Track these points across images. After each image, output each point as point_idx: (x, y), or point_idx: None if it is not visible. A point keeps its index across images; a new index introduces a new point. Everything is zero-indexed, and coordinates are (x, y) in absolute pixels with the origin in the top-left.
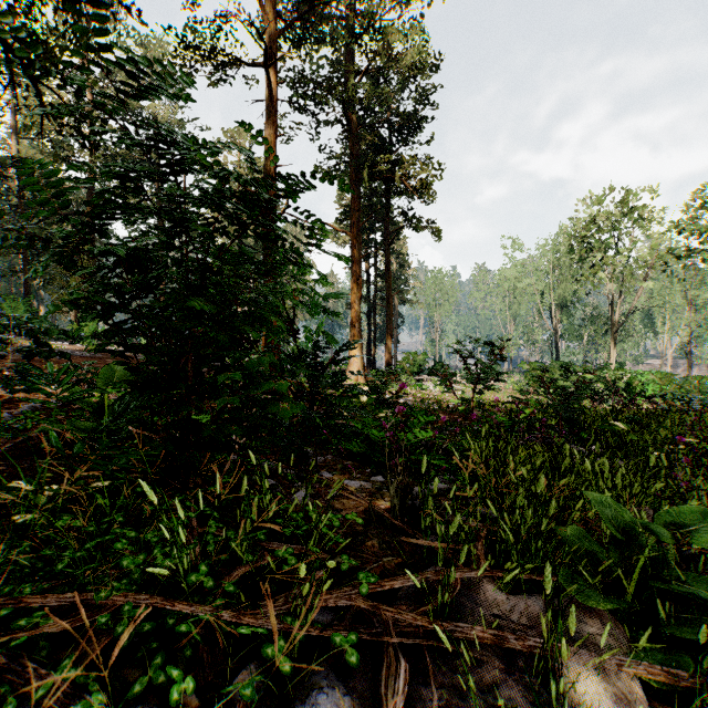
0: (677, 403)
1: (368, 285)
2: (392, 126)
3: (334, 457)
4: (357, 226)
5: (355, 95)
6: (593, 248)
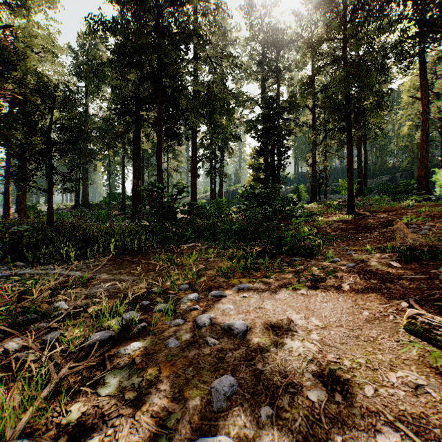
0: None
1: None
2: None
3: None
4: None
5: None
6: None
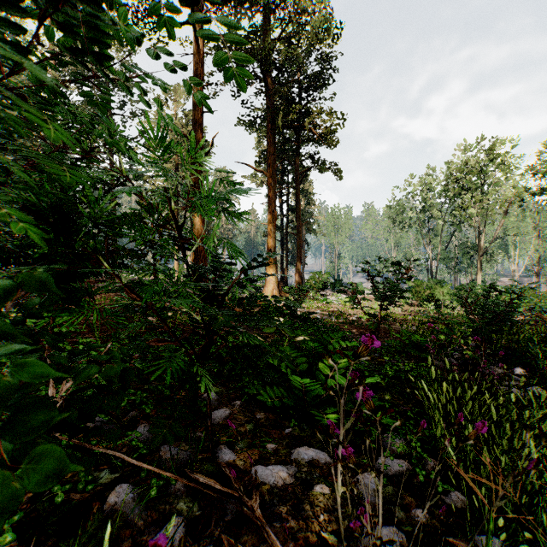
0: (544, 315)
1: (282, 218)
2: (301, 84)
3: (243, 403)
4: (273, 166)
5: (271, 52)
6: (464, 187)
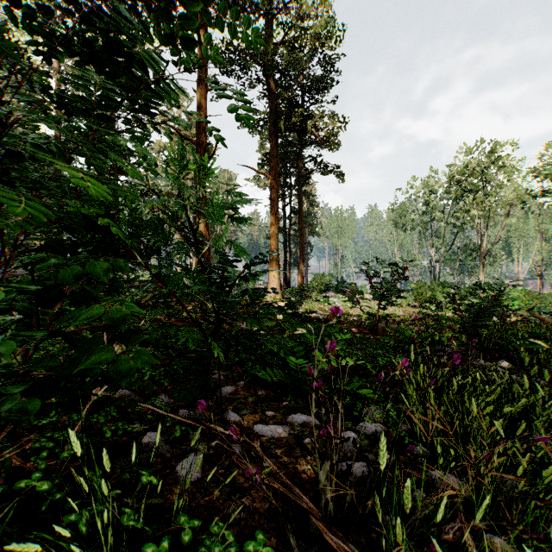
0: (542, 315)
1: (285, 220)
2: (304, 88)
3: (247, 383)
4: (275, 169)
5: (273, 57)
6: (466, 189)
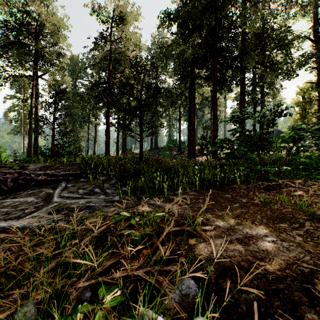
0: None
1: None
2: None
3: None
4: None
5: None
6: None
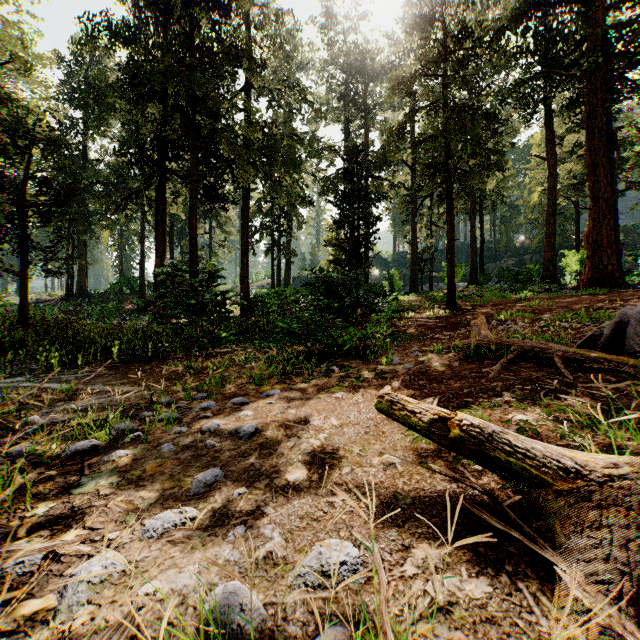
0: None
1: None
2: None
3: None
4: None
5: None
6: None
